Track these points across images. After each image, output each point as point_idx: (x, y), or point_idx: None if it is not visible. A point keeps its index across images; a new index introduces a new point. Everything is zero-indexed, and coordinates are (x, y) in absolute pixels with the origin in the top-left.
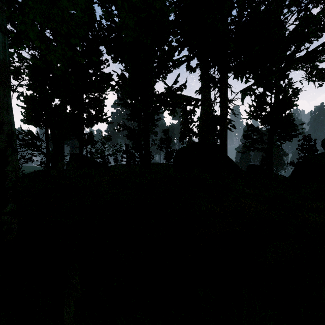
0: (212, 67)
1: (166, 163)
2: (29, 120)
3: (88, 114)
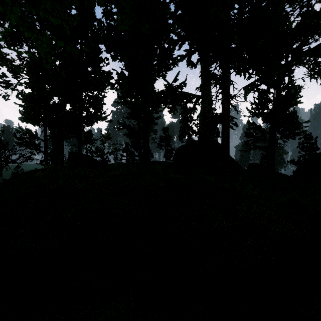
0: (213, 62)
1: (165, 162)
2: (27, 118)
3: (86, 112)
